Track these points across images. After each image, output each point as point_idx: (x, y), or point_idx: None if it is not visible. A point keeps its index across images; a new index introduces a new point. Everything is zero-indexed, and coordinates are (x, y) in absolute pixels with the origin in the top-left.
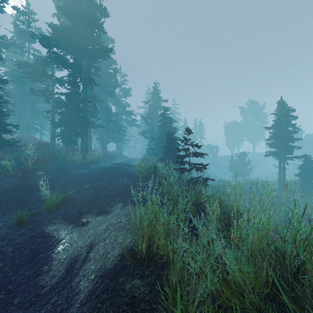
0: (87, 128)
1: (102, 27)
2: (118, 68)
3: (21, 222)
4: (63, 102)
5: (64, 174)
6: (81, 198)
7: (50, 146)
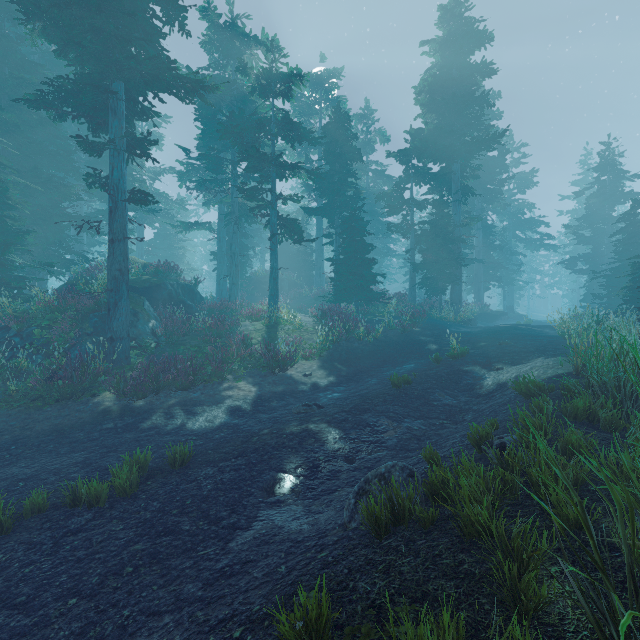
0: (460, 268)
1: (486, 100)
2: (509, 143)
3: (436, 362)
4: (426, 234)
5: (443, 332)
6: (483, 352)
7: (410, 298)
